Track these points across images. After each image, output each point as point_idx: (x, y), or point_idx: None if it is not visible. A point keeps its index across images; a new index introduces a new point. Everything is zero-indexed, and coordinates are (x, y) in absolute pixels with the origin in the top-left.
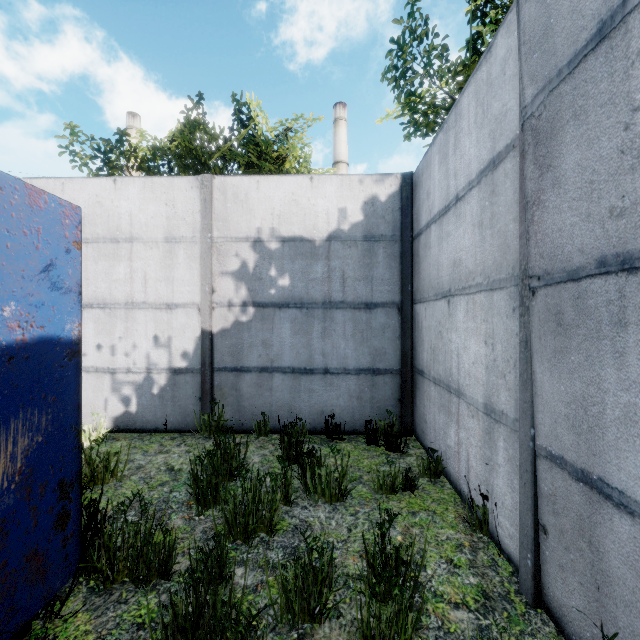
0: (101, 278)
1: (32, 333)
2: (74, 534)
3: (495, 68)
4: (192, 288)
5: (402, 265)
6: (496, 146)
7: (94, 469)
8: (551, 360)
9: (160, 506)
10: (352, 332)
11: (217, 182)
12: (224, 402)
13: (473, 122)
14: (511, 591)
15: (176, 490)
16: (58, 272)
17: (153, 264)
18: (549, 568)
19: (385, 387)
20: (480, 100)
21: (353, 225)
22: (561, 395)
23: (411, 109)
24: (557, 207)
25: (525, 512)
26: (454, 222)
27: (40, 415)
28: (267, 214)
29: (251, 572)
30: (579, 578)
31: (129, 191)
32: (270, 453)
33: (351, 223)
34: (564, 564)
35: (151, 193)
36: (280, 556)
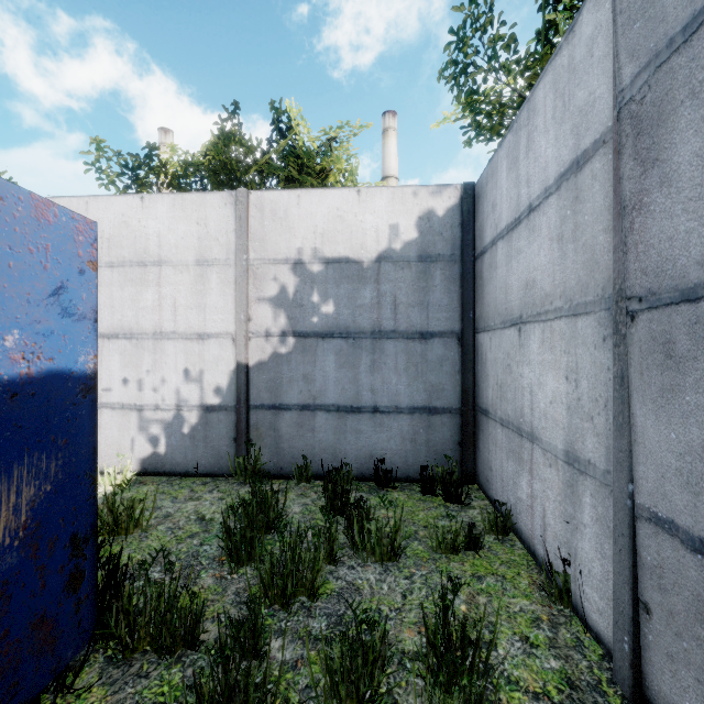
0: (127, 306)
1: (39, 366)
2: (89, 596)
3: (579, 50)
4: (226, 316)
5: (463, 289)
6: (581, 143)
7: (117, 517)
8: (657, 400)
9: (189, 561)
10: (405, 365)
11: (253, 198)
12: (261, 443)
13: (551, 117)
14: (602, 680)
15: (207, 543)
16: (70, 296)
17: (183, 290)
18: (653, 656)
19: (443, 428)
20: (560, 90)
21: (406, 244)
22: (671, 444)
23: (473, 110)
24: (666, 210)
25: (620, 585)
26: (526, 237)
27: (49, 460)
28: (309, 232)
29: (290, 644)
30: (696, 673)
31: (157, 209)
32: (312, 502)
33: (404, 241)
34: (674, 653)
35: (181, 211)
36: (323, 626)
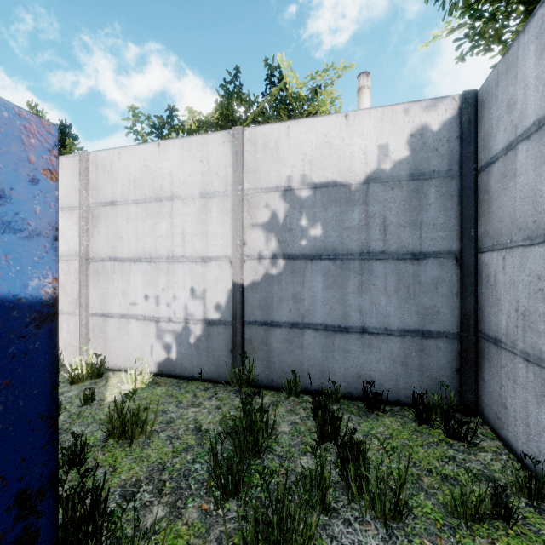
0: (148, 235)
1: None
2: None
3: None
4: (224, 241)
5: (461, 205)
6: None
7: (125, 423)
8: None
9: (179, 482)
10: (395, 287)
11: (247, 133)
12: (254, 356)
13: None
14: None
15: (199, 460)
16: (15, 208)
17: (190, 219)
18: None
19: (438, 353)
20: None
21: (396, 163)
22: None
23: (473, 14)
24: None
25: None
26: None
27: None
28: (297, 160)
29: None
30: None
31: (170, 153)
32: (301, 421)
33: (394, 161)
34: None
35: (188, 152)
36: None
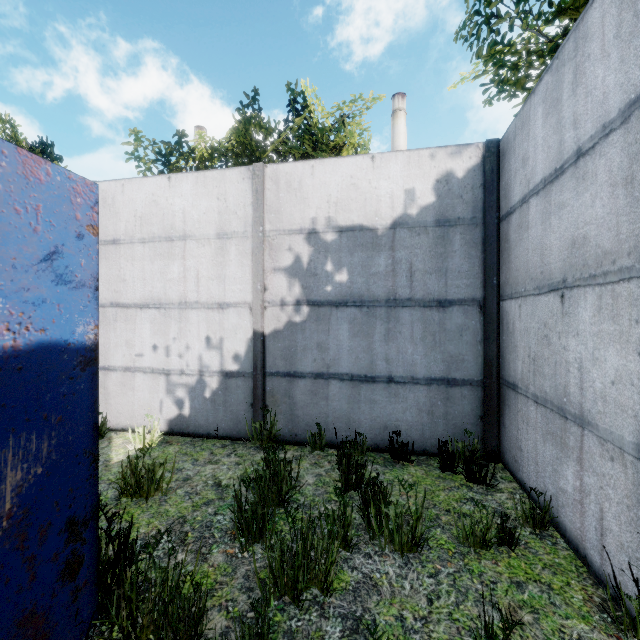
0: (157, 278)
1: (28, 338)
2: (88, 582)
3: None
4: (243, 286)
5: (485, 253)
6: None
7: (139, 480)
8: None
9: (202, 532)
10: (421, 335)
11: (269, 171)
12: (276, 410)
13: (613, 37)
14: None
15: (221, 512)
16: (66, 262)
17: (205, 262)
18: None
19: (463, 401)
20: None
21: (423, 208)
22: None
23: (496, 63)
24: None
25: None
26: (573, 187)
27: (40, 440)
28: (322, 202)
29: None
30: None
31: (182, 188)
32: (326, 473)
33: (420, 206)
34: None
35: (203, 188)
36: (338, 631)
